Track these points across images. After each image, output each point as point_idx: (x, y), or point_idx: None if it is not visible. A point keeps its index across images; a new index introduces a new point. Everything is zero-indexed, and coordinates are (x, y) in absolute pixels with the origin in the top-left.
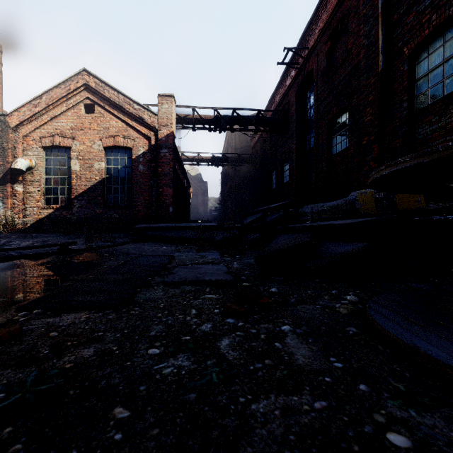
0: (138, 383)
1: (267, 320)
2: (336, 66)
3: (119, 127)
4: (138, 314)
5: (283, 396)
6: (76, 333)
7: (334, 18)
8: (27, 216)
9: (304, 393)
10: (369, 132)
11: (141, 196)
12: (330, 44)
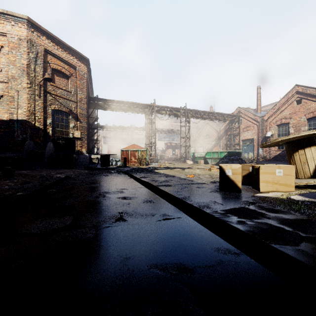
0: None
1: None
2: None
3: (315, 106)
4: None
5: None
6: None
7: None
8: (270, 154)
9: None
10: None
11: None
12: None
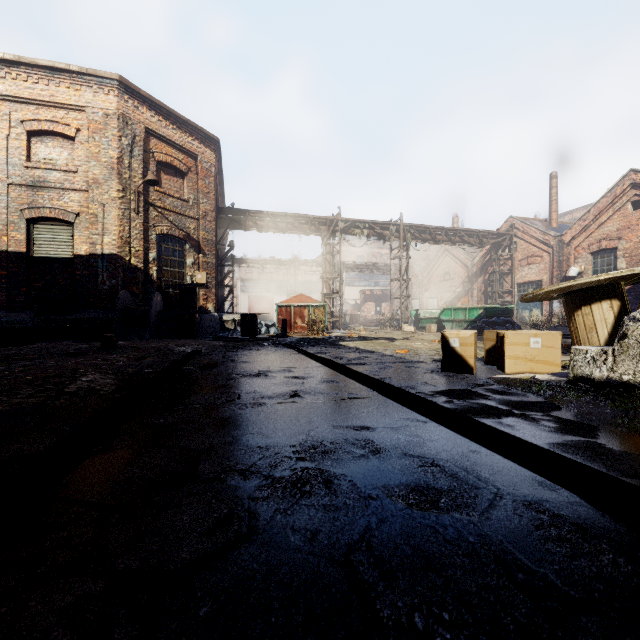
0: None
1: None
2: None
3: None
4: None
5: None
6: None
7: None
8: None
9: None
10: None
11: None
12: None
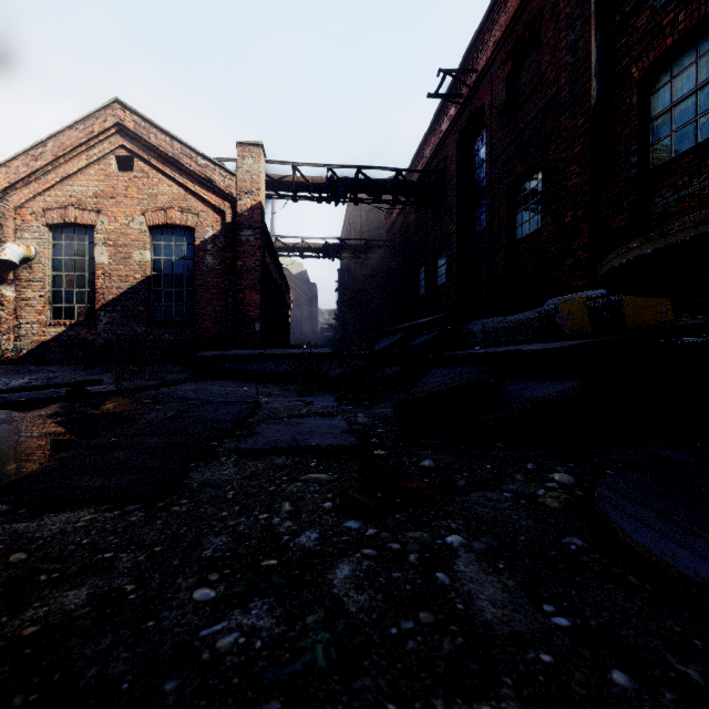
0: (163, 674)
1: (420, 524)
2: (522, 98)
3: (173, 193)
4: (185, 513)
5: (460, 702)
6: (62, 555)
7: (518, 22)
8: (21, 338)
9: (502, 693)
10: (574, 202)
11: (210, 305)
12: (511, 64)
